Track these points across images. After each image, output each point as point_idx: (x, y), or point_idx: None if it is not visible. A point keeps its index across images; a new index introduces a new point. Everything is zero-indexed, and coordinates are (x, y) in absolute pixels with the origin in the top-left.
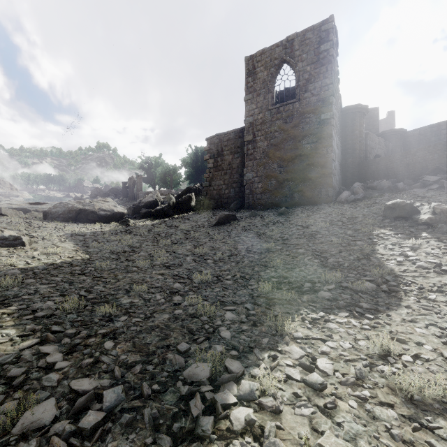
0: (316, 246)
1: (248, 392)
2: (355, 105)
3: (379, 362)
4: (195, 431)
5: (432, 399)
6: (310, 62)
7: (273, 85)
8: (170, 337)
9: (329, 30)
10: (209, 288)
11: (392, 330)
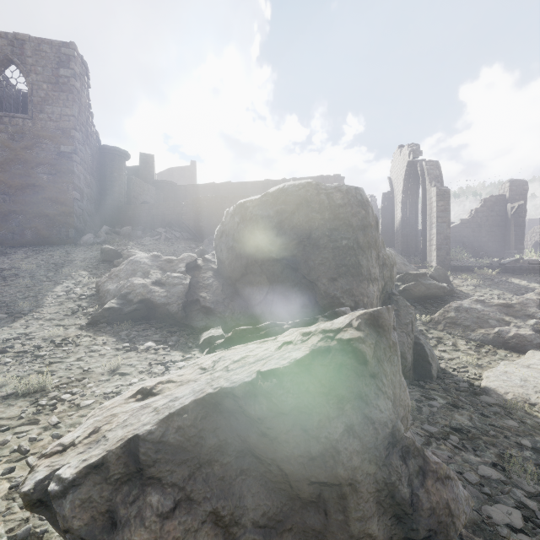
0: None
1: None
2: (113, 147)
3: None
4: None
5: None
6: (47, 80)
7: None
8: None
9: (70, 56)
10: None
11: None
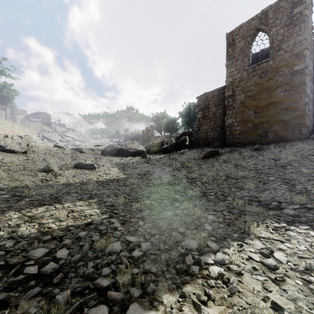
0: (286, 175)
1: (221, 260)
2: None
3: None
4: (188, 270)
5: None
6: (283, 25)
7: (249, 50)
8: (173, 224)
9: None
10: (197, 200)
11: None
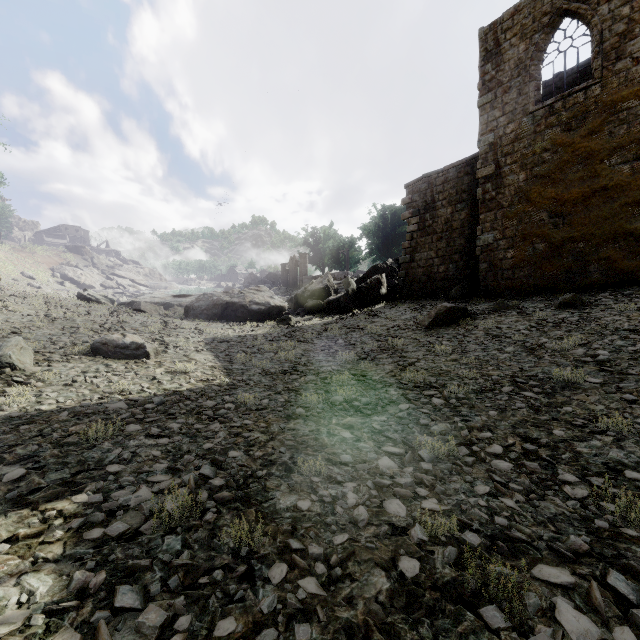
0: None
1: None
2: None
3: None
4: None
5: None
6: None
7: (538, 65)
8: None
9: None
10: (459, 480)
11: None
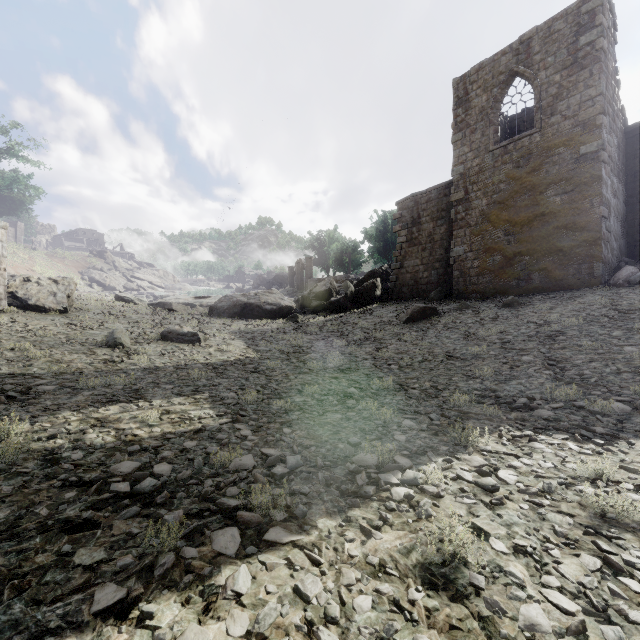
0: (553, 353)
1: (412, 479)
2: None
3: (583, 484)
4: (358, 492)
5: (633, 520)
6: (560, 67)
7: (497, 113)
8: (341, 433)
9: (595, 9)
10: (389, 396)
11: (626, 458)
